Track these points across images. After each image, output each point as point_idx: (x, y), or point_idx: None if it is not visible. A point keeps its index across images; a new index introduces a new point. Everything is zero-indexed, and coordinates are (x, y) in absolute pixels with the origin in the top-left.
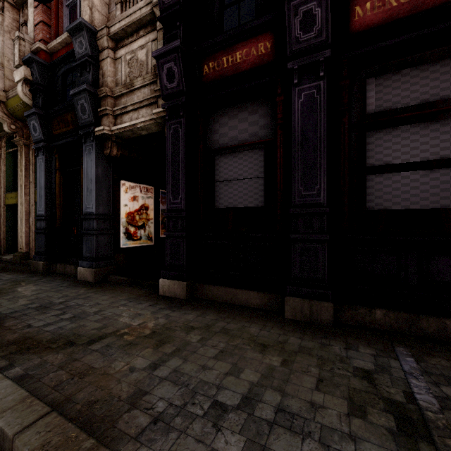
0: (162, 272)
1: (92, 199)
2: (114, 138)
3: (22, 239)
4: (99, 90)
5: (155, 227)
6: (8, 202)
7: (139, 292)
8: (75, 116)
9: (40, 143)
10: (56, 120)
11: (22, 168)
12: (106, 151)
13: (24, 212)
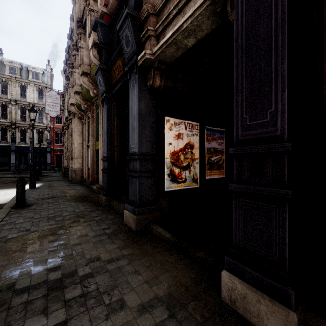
0: (226, 259)
1: (135, 138)
2: (156, 63)
3: (100, 175)
4: (140, 12)
5: (200, 167)
6: (96, 148)
7: (185, 278)
8: (124, 58)
9: (103, 94)
10: (112, 71)
11: (100, 122)
12: (148, 83)
13: (101, 154)
